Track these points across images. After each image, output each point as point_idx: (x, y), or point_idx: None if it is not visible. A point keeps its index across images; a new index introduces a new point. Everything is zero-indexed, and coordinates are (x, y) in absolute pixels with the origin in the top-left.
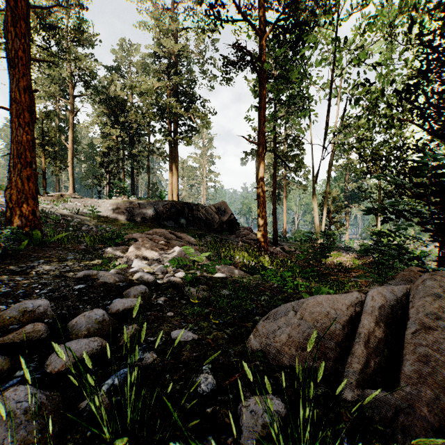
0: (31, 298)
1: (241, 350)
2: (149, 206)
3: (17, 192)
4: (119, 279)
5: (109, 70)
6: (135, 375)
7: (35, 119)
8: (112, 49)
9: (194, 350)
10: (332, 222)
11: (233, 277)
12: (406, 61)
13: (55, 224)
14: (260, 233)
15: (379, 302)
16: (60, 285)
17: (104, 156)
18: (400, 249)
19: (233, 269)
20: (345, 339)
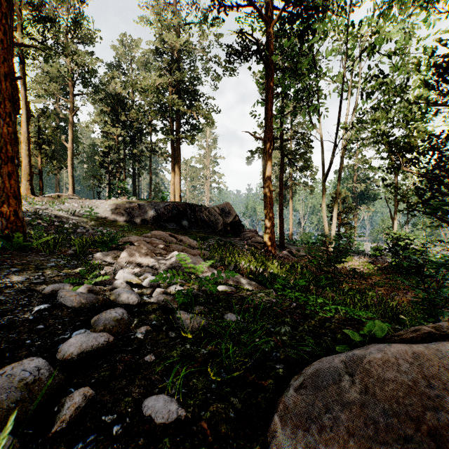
0: None
1: None
2: (149, 208)
3: None
4: (87, 301)
5: (110, 68)
6: None
7: (18, 110)
8: (113, 45)
9: None
10: (342, 224)
11: (239, 293)
12: (428, 47)
13: (48, 226)
14: (267, 235)
15: None
16: (19, 304)
17: (104, 156)
18: None
19: (239, 277)
20: None
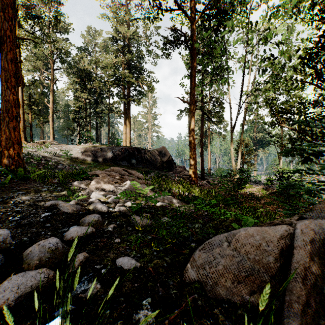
0: (3, 225)
1: (179, 280)
2: (108, 150)
3: (6, 139)
4: (77, 209)
5: (79, 50)
6: (68, 324)
7: (20, 83)
8: (82, 34)
9: (136, 279)
10: (245, 162)
11: (171, 206)
12: (302, 40)
13: (37, 163)
14: (191, 170)
15: (308, 236)
16: (30, 213)
17: (76, 113)
18: (324, 185)
19: (171, 198)
20: (279, 272)
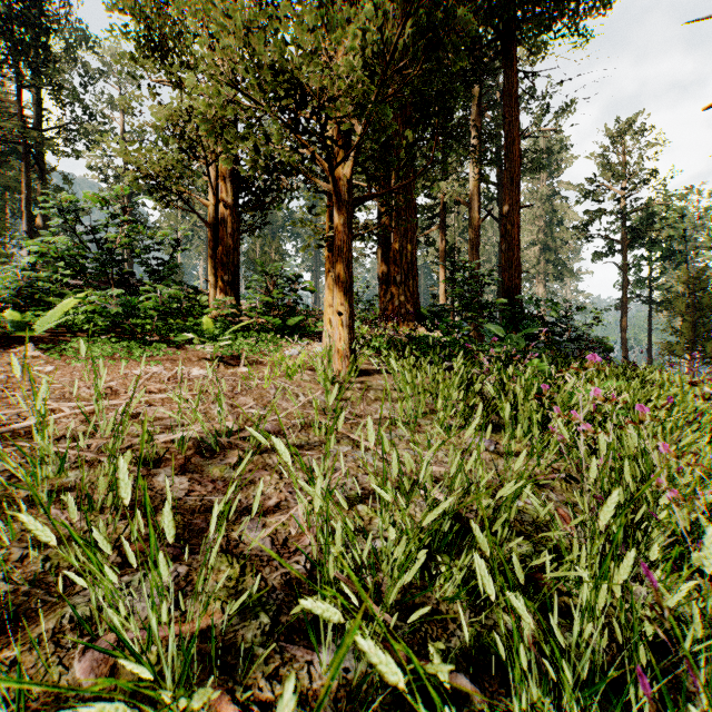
0: None
1: None
2: None
3: None
4: None
5: None
6: None
7: None
8: None
9: None
10: None
11: None
12: None
13: None
14: None
15: None
16: None
17: None
18: None
19: None
20: None
